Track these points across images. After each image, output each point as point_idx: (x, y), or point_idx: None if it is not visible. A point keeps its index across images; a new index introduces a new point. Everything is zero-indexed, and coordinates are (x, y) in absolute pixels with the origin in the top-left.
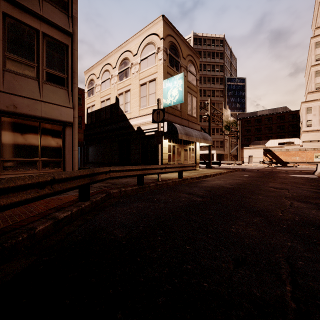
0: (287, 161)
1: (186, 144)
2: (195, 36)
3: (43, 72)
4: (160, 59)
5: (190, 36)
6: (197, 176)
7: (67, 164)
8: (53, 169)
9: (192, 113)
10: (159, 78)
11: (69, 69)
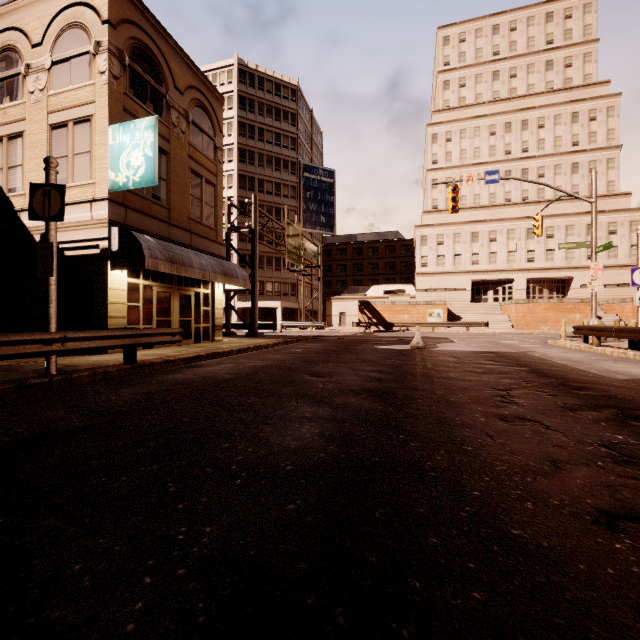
0: (392, 322)
1: (188, 285)
2: (241, 65)
3: None
4: (103, 71)
5: (231, 63)
6: (188, 355)
7: None
8: None
9: (204, 218)
10: (100, 117)
11: None
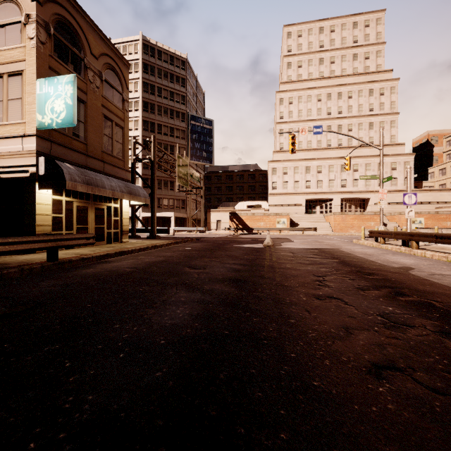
0: (252, 228)
1: (101, 201)
2: (145, 41)
3: None
4: (32, 37)
5: (137, 38)
6: (100, 254)
7: None
8: None
9: (114, 151)
10: (30, 72)
11: None
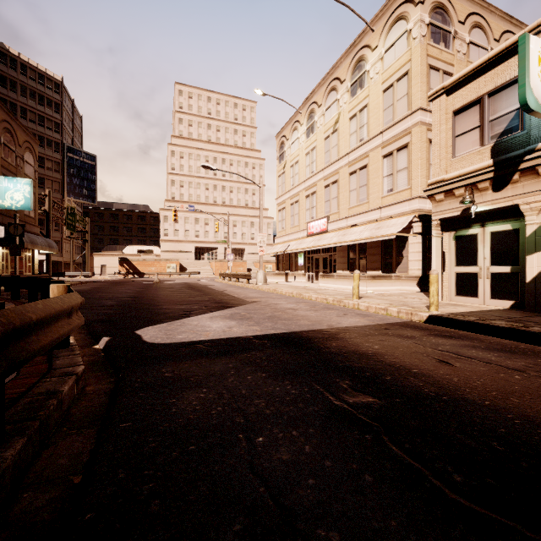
0: (144, 272)
1: (22, 251)
2: (2, 48)
3: None
4: None
5: None
6: None
7: None
8: None
9: (30, 213)
10: None
11: None
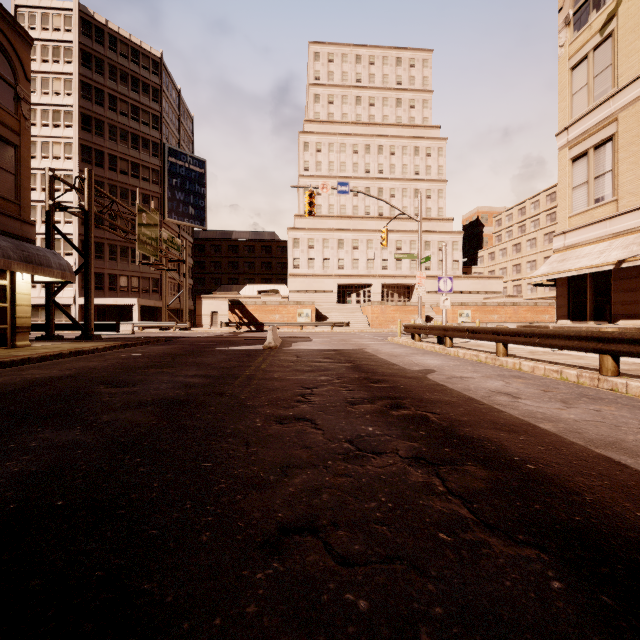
0: (263, 322)
1: None
2: (85, 14)
3: None
4: None
5: (69, 7)
6: None
7: None
8: None
9: None
10: None
11: None
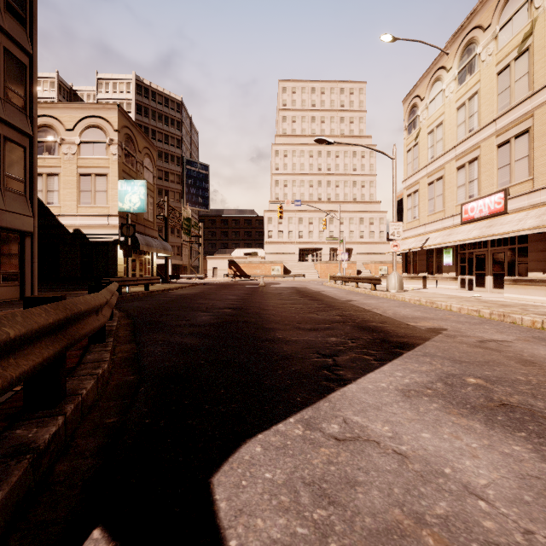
0: (250, 274)
1: (142, 254)
2: (138, 81)
3: (4, 178)
4: (115, 154)
5: (130, 78)
6: (161, 289)
7: (27, 278)
8: (11, 283)
9: (149, 217)
10: (113, 176)
11: (27, 173)
